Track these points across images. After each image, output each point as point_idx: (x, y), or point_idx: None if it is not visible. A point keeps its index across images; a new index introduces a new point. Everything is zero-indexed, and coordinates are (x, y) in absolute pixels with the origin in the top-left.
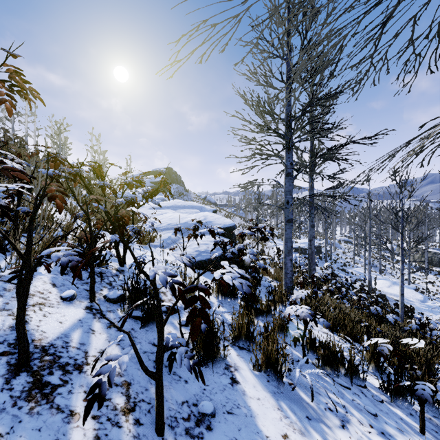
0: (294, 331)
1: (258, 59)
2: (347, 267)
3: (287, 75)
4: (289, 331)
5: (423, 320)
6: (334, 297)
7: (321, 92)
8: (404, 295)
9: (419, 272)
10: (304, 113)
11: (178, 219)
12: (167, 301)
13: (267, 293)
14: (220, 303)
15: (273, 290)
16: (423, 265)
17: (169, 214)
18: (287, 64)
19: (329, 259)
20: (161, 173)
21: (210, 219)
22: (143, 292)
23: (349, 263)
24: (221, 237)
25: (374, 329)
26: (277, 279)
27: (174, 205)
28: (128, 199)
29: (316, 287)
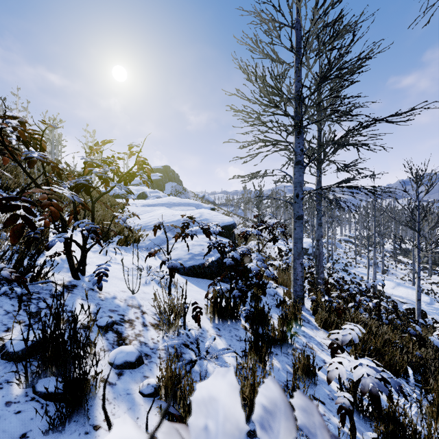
0: (338, 394)
1: (264, 20)
2: (349, 267)
3: (297, 45)
4: (316, 374)
5: (432, 323)
6: (348, 305)
7: (340, 61)
8: (410, 297)
9: (422, 272)
10: (323, 81)
11: (170, 216)
12: (131, 339)
13: (274, 304)
14: (216, 330)
15: (282, 301)
16: (426, 265)
17: (160, 211)
18: (296, 32)
19: (330, 259)
20: (132, 146)
21: (206, 216)
22: (66, 343)
23: (351, 263)
24: (218, 237)
25: (411, 353)
26: (282, 284)
27: (168, 202)
28: (78, 180)
29: (324, 292)
